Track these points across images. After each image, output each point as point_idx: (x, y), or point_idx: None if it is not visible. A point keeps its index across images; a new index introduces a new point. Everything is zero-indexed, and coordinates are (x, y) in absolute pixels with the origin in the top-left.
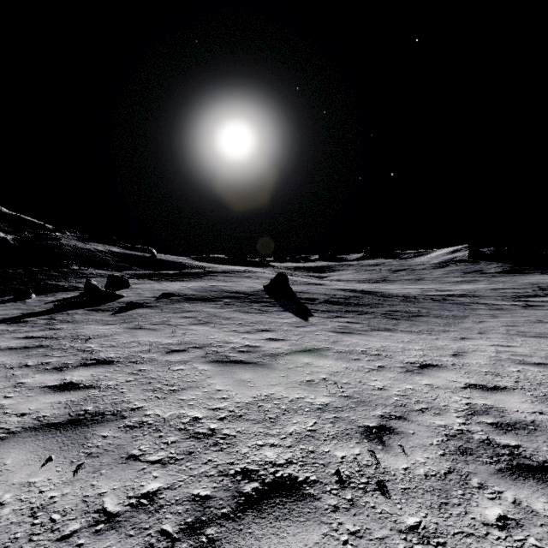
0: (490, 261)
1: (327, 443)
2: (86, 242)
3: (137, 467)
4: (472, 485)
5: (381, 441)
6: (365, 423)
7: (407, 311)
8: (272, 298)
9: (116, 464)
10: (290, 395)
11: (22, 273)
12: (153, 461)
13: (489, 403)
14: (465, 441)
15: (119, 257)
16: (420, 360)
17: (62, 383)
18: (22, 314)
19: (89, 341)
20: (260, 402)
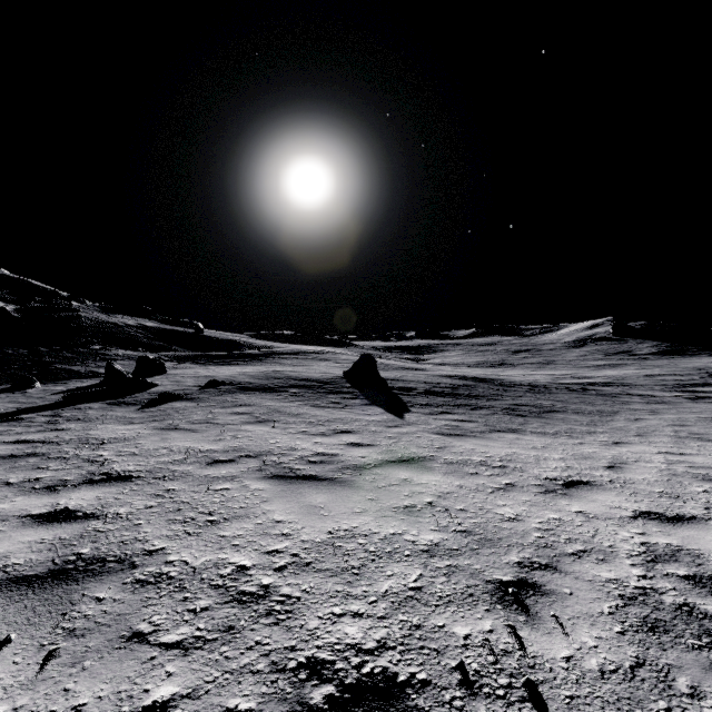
0: (641, 339)
1: (440, 610)
2: (111, 314)
3: (142, 654)
4: (679, 690)
5: (523, 607)
6: (495, 576)
7: (536, 405)
8: (355, 387)
9: (109, 650)
10: (382, 529)
11: (25, 354)
12: (169, 645)
13: (675, 543)
14: (652, 607)
15: (154, 333)
16: (564, 474)
17: (52, 510)
18: (18, 409)
19: (102, 447)
20: (338, 541)
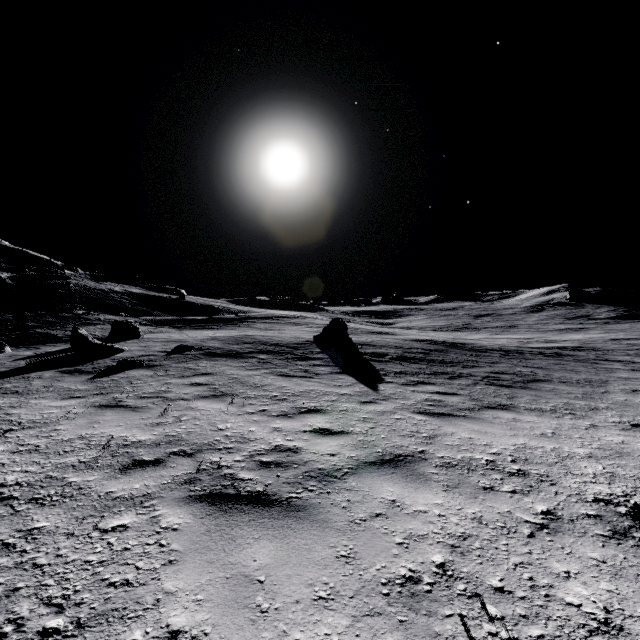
0: (598, 304)
1: None
2: (100, 282)
3: None
4: None
5: None
6: None
7: (516, 372)
8: (325, 353)
9: None
10: None
11: (9, 319)
12: None
13: None
14: None
15: (138, 299)
16: (616, 490)
17: None
18: None
19: (6, 435)
20: None
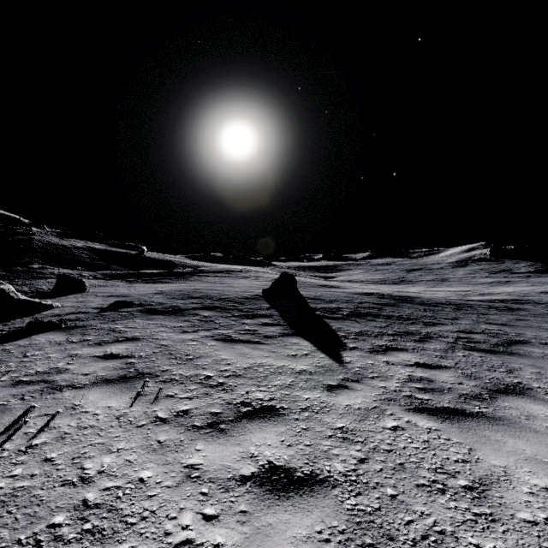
0: (516, 260)
1: None
2: (65, 238)
3: None
4: None
5: None
6: None
7: (484, 331)
8: (275, 308)
9: None
10: None
11: None
12: None
13: None
14: None
15: (99, 254)
16: None
17: None
18: None
19: None
20: None
